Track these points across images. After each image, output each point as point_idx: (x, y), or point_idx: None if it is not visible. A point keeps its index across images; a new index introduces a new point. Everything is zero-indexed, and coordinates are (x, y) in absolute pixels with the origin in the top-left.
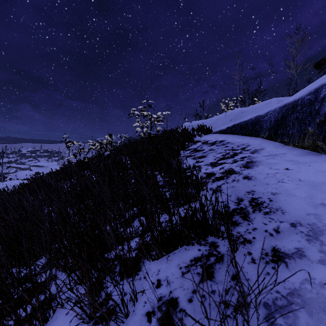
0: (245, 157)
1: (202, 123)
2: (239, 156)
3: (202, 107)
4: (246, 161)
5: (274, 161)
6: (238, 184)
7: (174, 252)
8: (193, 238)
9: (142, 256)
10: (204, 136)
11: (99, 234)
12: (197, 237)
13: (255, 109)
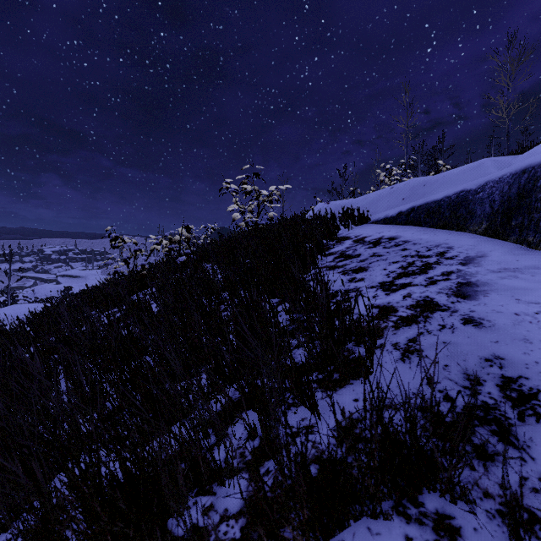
0: (450, 272)
1: (350, 204)
2: (438, 270)
3: (343, 177)
4: (457, 281)
5: (519, 283)
6: (455, 336)
7: (342, 540)
8: (384, 496)
9: (258, 540)
10: (355, 229)
11: (153, 474)
12: (395, 492)
13: (450, 179)
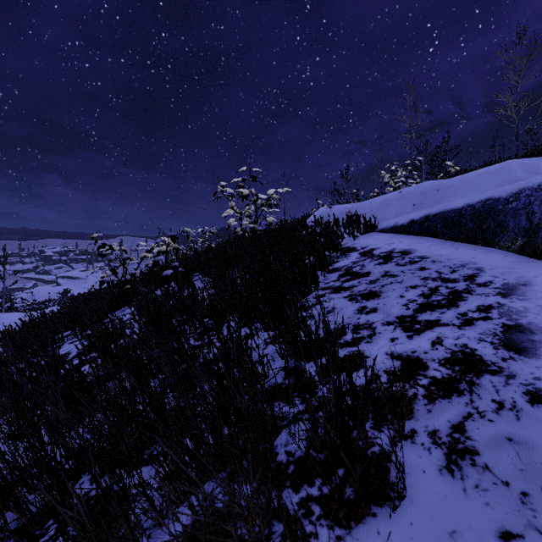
0: (489, 307)
1: (355, 209)
2: (471, 303)
3: (345, 178)
4: (501, 322)
5: None
6: (523, 427)
7: None
8: None
9: None
10: (361, 238)
11: None
12: None
13: (468, 184)
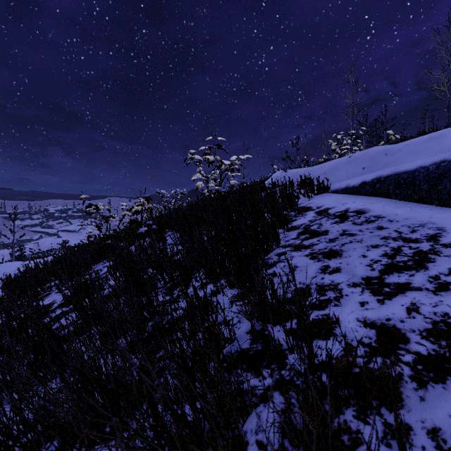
0: None
1: (308, 173)
2: (441, 265)
3: (295, 146)
4: None
5: None
6: None
7: None
8: None
9: None
10: (315, 198)
11: None
12: None
13: (416, 148)
